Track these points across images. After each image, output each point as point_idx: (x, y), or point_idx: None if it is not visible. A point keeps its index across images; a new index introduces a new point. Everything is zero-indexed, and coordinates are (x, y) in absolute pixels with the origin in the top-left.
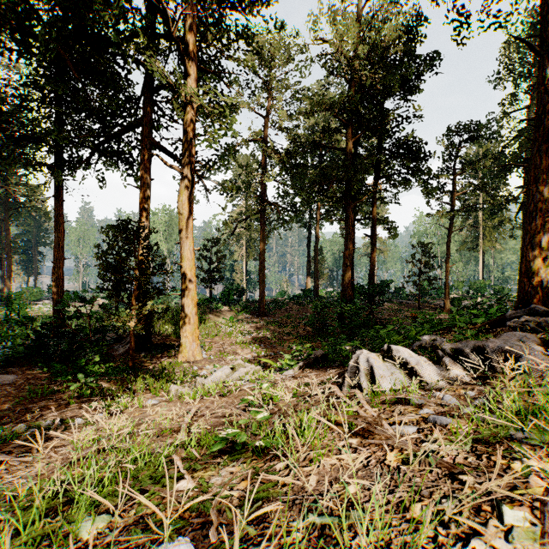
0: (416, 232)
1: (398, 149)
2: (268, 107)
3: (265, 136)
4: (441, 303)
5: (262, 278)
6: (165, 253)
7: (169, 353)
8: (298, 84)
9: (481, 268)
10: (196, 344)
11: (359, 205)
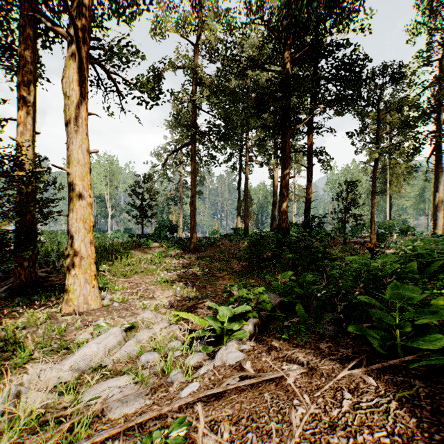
0: (330, 180)
1: (338, 71)
2: (199, 33)
3: (196, 63)
4: (359, 240)
5: (193, 212)
6: (106, 197)
7: (57, 299)
8: (230, 9)
9: (389, 209)
10: (92, 286)
11: (297, 131)
